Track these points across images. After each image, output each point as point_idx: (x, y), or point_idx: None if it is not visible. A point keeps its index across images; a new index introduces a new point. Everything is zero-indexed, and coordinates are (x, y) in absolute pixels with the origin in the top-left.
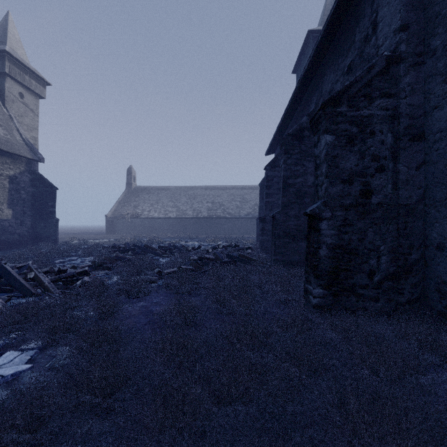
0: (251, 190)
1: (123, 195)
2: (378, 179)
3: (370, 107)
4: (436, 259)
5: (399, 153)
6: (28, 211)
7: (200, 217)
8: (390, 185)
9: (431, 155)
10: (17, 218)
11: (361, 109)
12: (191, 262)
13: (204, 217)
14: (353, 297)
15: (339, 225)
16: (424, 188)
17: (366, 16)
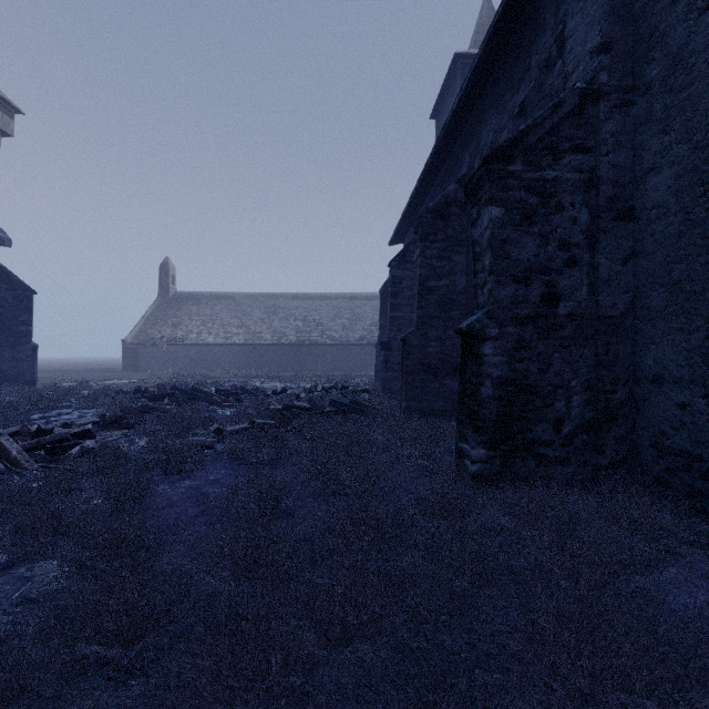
0: (365, 301)
1: (153, 306)
2: (569, 278)
3: (556, 166)
4: (652, 399)
5: (599, 238)
6: None
7: (284, 343)
8: (586, 287)
9: (644, 242)
10: None
11: (543, 168)
12: (271, 414)
13: (292, 343)
14: (531, 461)
15: (511, 348)
16: (633, 292)
17: (547, 29)
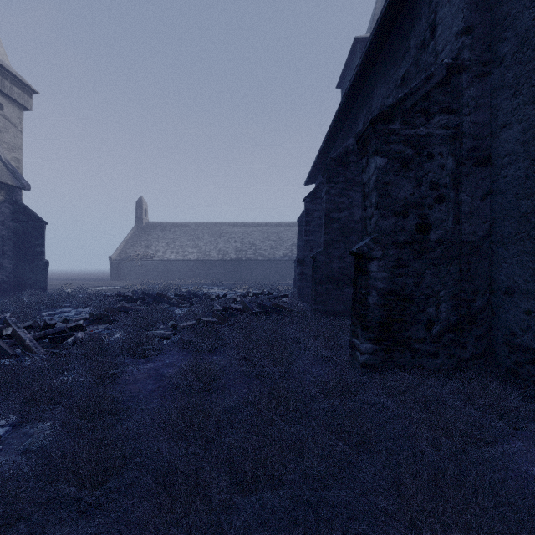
0: (287, 227)
1: (131, 232)
2: (438, 211)
3: (428, 124)
4: (505, 306)
5: (462, 180)
6: (8, 251)
7: (226, 259)
8: (451, 218)
9: (498, 183)
10: None
11: (417, 126)
12: (213, 314)
13: (232, 259)
14: (407, 353)
15: (392, 266)
16: (490, 222)
17: (423, 17)
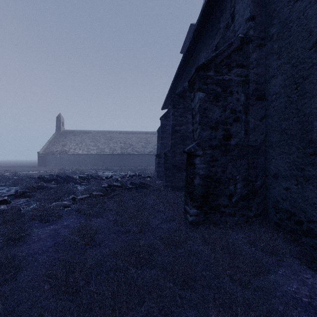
0: (152, 134)
1: (53, 136)
2: (235, 127)
3: (230, 73)
4: (273, 185)
5: (249, 108)
6: None
7: (115, 154)
8: (243, 131)
9: (269, 110)
10: None
11: (223, 74)
12: (100, 190)
13: (118, 154)
14: (218, 214)
15: (208, 160)
16: (265, 134)
17: (227, 10)
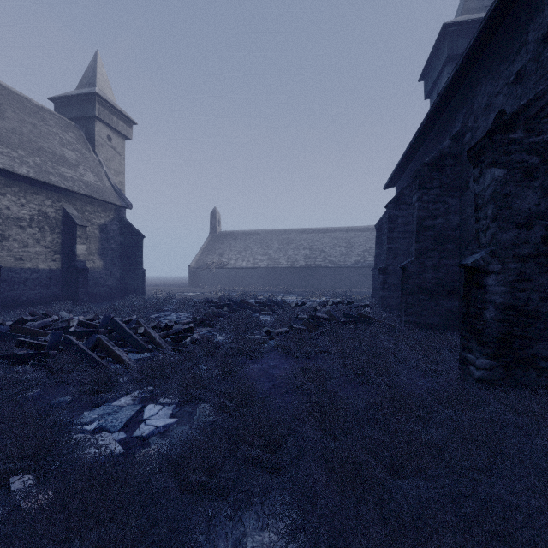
0: (359, 232)
1: (207, 241)
2: None
3: None
4: None
5: None
6: (117, 261)
7: (295, 267)
8: None
9: None
10: (107, 270)
11: (544, 133)
12: (303, 322)
13: (301, 267)
14: (532, 372)
15: (513, 280)
16: None
17: (546, 9)
